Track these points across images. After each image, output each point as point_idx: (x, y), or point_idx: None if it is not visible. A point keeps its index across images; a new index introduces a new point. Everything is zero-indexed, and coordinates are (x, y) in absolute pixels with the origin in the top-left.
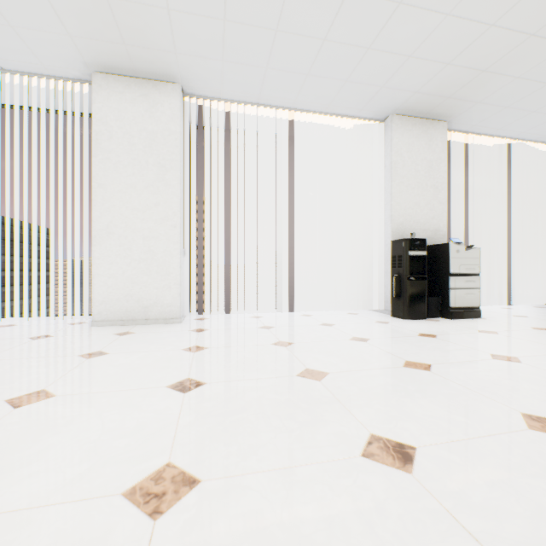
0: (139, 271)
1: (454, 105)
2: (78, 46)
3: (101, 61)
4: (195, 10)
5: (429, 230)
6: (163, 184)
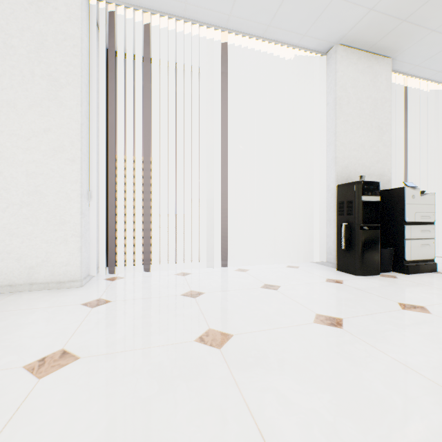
0: (20, 219)
1: (406, 33)
2: None
3: None
4: None
5: (374, 175)
6: (56, 104)
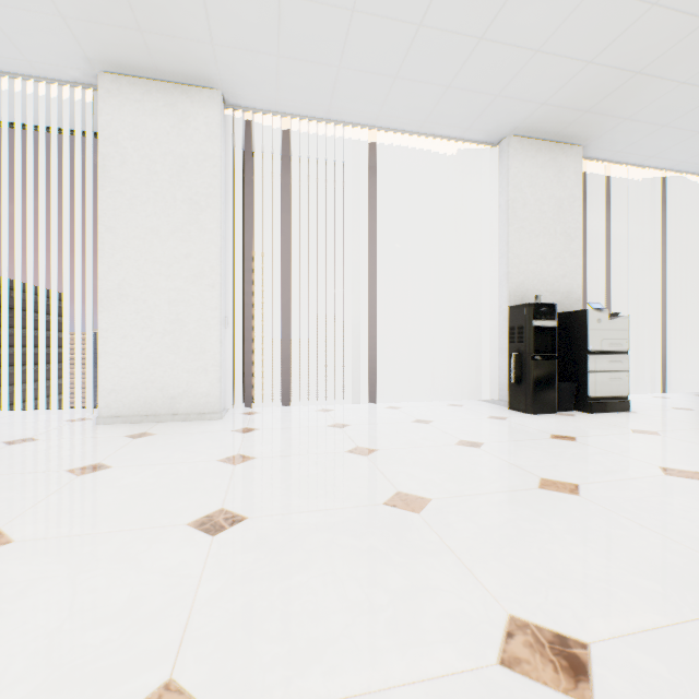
0: (163, 348)
1: (593, 122)
2: (75, 33)
3: (108, 56)
4: None
5: (559, 293)
6: (196, 228)
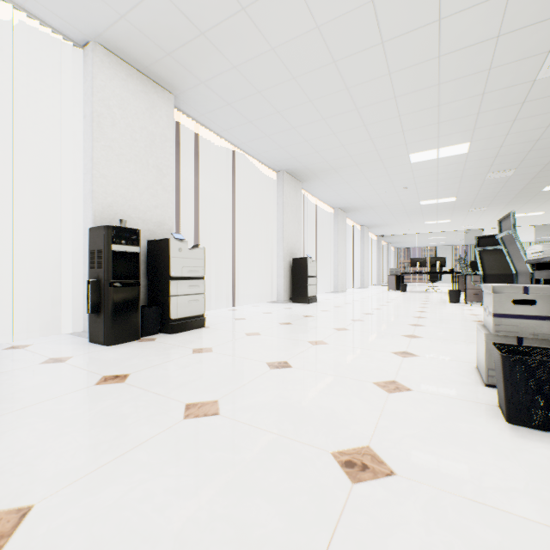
0: None
1: (178, 72)
2: None
3: None
4: None
5: (152, 222)
6: None
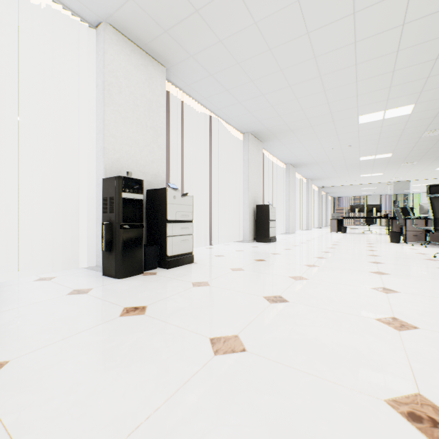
0: None
1: (172, 47)
2: None
3: None
4: None
5: (149, 174)
6: None
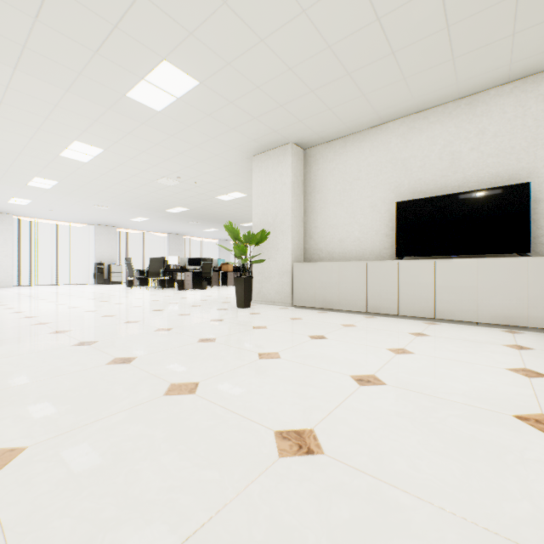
0: None
1: (115, 225)
2: None
3: None
4: (27, 212)
5: (110, 259)
6: (6, 245)
